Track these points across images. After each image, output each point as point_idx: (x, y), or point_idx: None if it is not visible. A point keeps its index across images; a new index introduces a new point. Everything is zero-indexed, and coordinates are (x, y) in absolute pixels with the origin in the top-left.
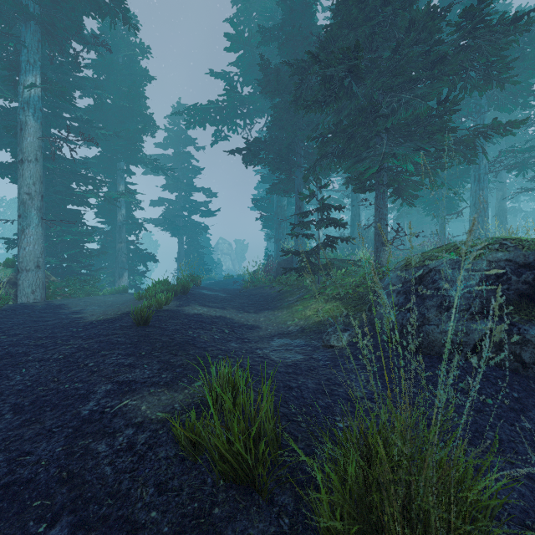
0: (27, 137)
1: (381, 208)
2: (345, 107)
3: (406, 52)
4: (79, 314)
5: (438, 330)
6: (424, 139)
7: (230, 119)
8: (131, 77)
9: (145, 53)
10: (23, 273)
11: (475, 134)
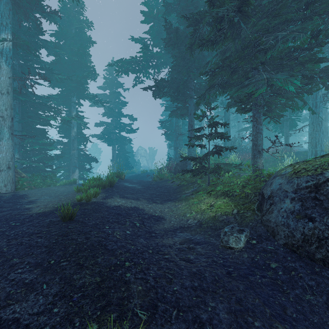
0: (0, 77)
1: (258, 124)
2: (228, 49)
3: None
4: (31, 204)
5: None
6: (293, 69)
7: (144, 68)
8: (80, 42)
9: (89, 26)
10: None
11: None
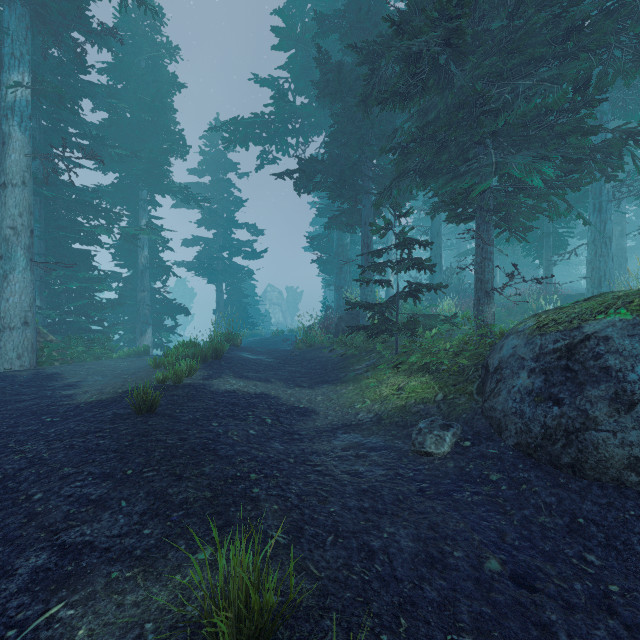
0: (10, 153)
1: (485, 244)
2: (432, 107)
3: (529, 15)
4: (72, 389)
5: (616, 441)
6: (547, 146)
7: (279, 136)
8: (156, 85)
9: (173, 54)
10: (6, 332)
11: (622, 137)
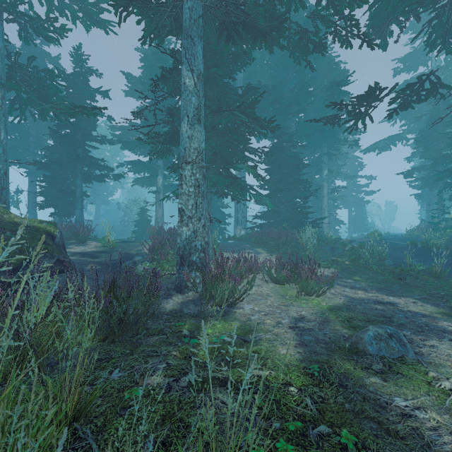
0: (325, 189)
1: None
2: None
3: None
4: None
5: None
6: None
7: (392, 144)
8: None
9: None
10: (324, 230)
11: None
